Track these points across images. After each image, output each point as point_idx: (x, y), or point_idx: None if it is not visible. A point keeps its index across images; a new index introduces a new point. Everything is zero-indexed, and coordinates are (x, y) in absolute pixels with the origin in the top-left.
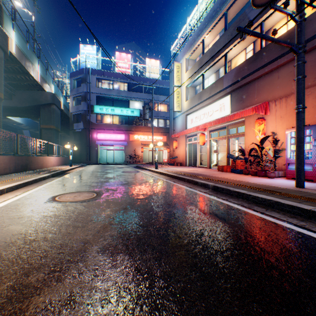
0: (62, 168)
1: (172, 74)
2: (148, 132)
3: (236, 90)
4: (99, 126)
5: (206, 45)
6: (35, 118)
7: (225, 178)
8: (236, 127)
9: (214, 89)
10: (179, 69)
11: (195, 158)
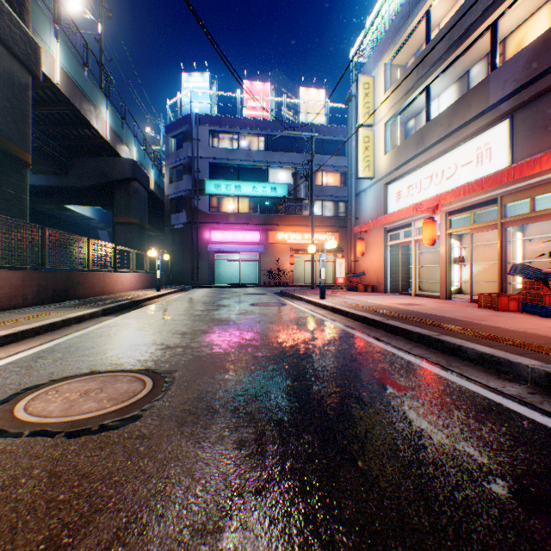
0: (140, 294)
1: (353, 105)
2: (304, 226)
3: (528, 102)
4: (214, 218)
5: (434, 23)
6: (107, 206)
7: (539, 335)
8: (529, 196)
9: (461, 112)
10: (369, 90)
11: (404, 276)
